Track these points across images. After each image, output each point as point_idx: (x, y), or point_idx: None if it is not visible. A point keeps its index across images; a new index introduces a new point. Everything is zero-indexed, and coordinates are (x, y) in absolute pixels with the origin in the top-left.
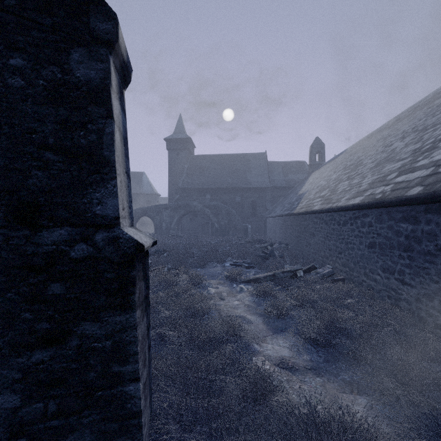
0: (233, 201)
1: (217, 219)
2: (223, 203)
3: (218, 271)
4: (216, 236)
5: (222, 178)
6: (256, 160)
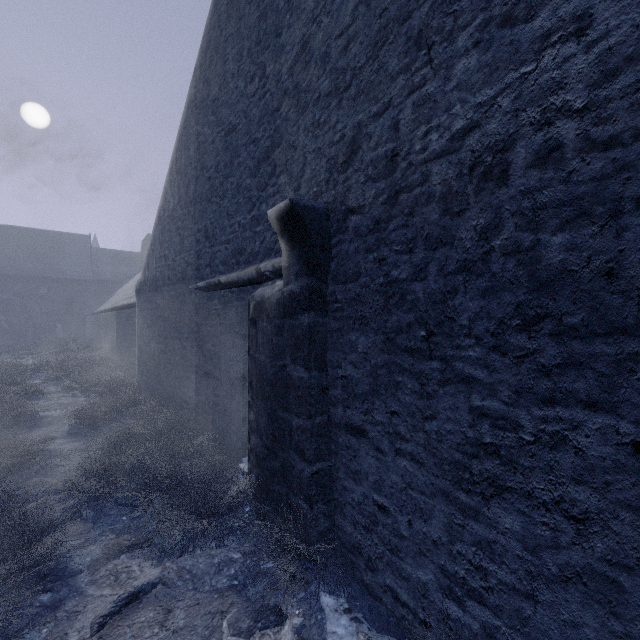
0: (36, 294)
1: (6, 317)
2: (18, 296)
3: (8, 358)
4: (4, 338)
5: (15, 261)
6: (75, 244)
